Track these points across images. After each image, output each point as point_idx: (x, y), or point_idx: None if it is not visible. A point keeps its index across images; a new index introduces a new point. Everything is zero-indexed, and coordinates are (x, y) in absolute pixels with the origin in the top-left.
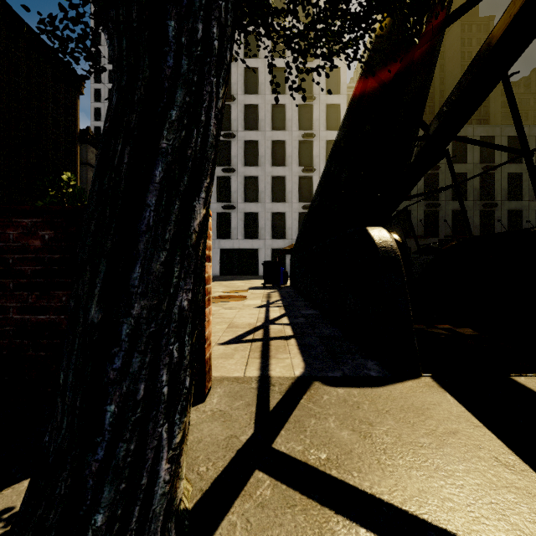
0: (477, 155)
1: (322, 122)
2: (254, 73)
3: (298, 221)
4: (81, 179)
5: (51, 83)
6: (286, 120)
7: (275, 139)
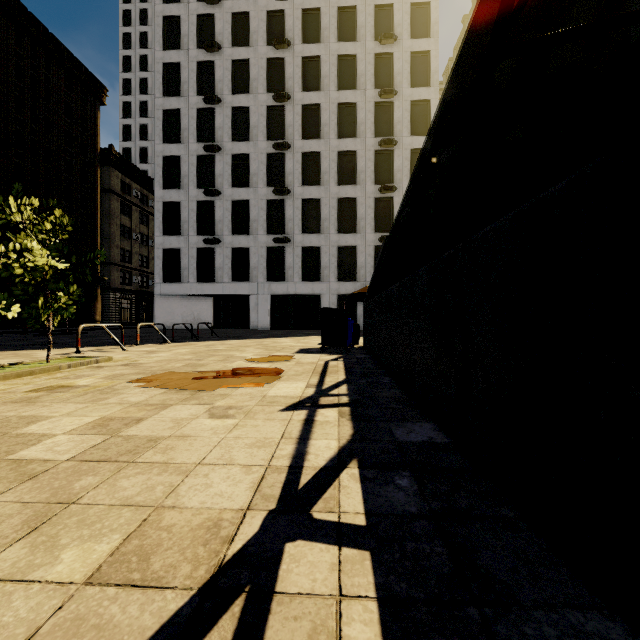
0: None
1: (406, 125)
2: (315, 63)
3: (373, 257)
4: (103, 210)
5: (63, 89)
6: (357, 123)
7: (342, 149)
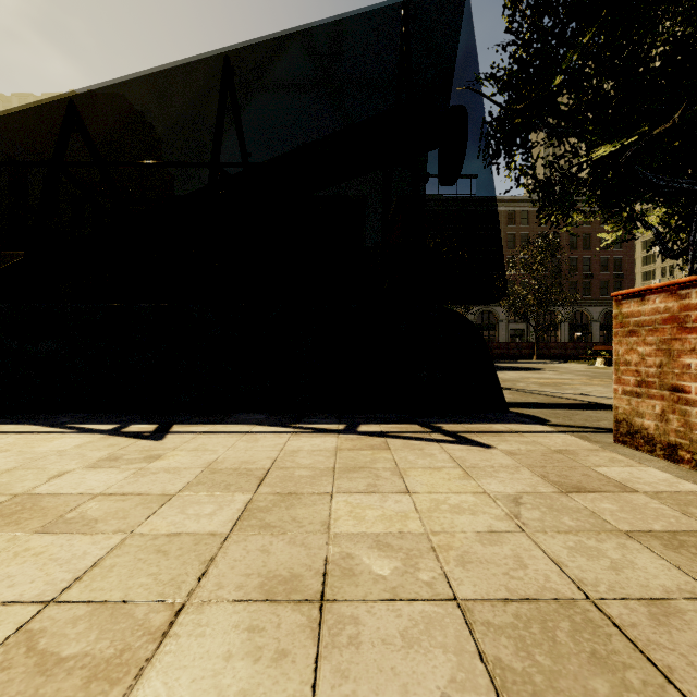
0: (6, 181)
1: None
2: None
3: None
4: None
5: None
6: None
7: None
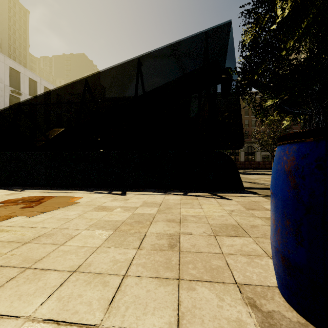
0: (43, 96)
1: None
2: None
3: None
4: None
5: None
6: None
7: None
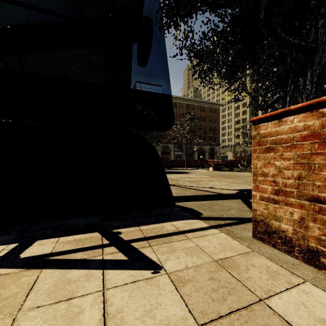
0: None
1: None
2: None
3: None
4: None
5: None
6: None
7: None
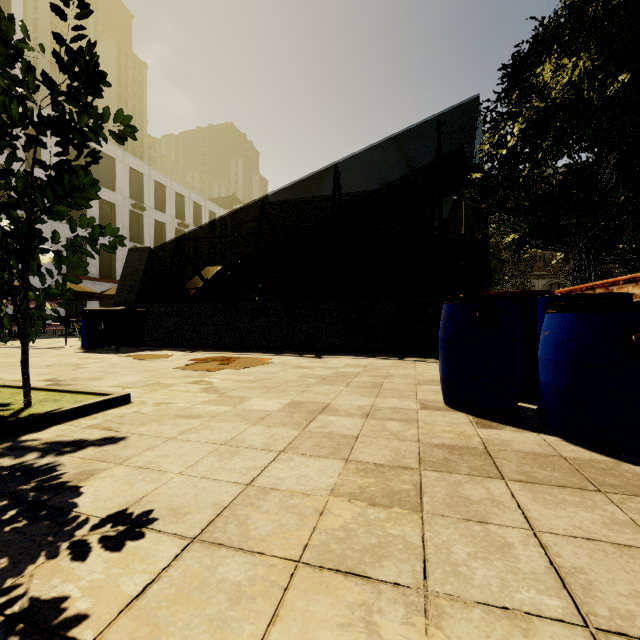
0: (174, 209)
1: None
2: None
3: None
4: None
5: None
6: None
7: None
